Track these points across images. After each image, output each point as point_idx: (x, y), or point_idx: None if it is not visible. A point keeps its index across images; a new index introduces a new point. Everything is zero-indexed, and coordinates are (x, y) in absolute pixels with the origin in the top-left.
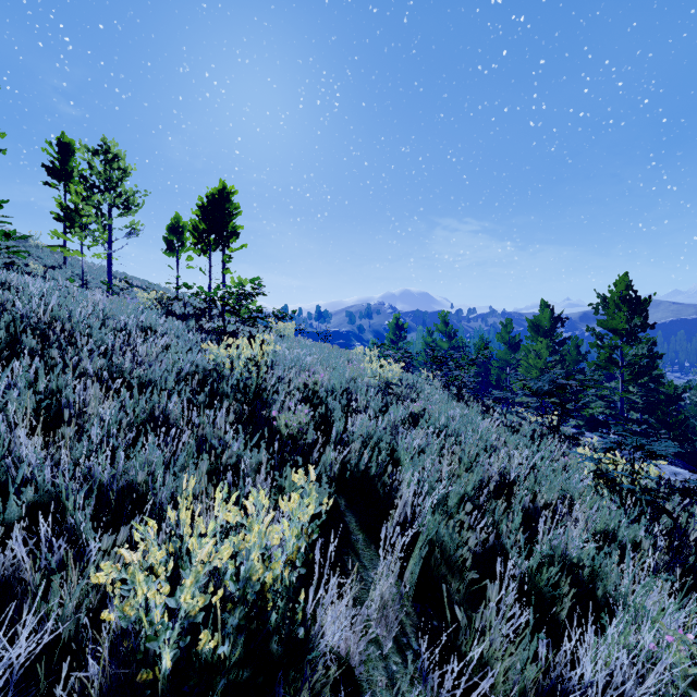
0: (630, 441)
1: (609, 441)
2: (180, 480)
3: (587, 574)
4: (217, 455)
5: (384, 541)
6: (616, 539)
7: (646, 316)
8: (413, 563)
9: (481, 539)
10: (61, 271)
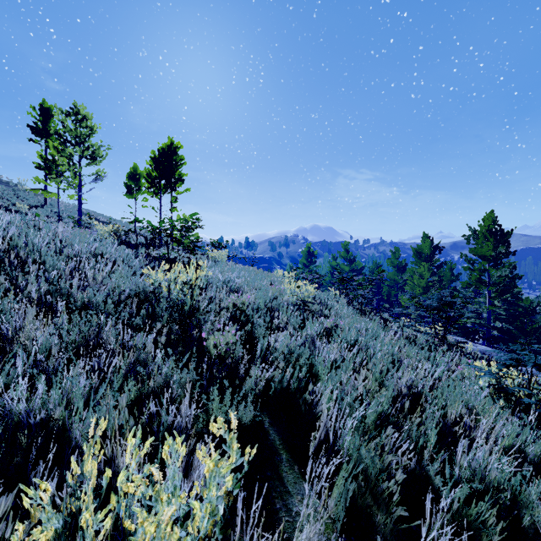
0: (527, 358)
1: (508, 358)
2: (100, 412)
3: (507, 498)
4: (143, 381)
5: (307, 461)
6: (526, 456)
7: (508, 245)
8: (338, 493)
9: (403, 463)
10: (42, 210)
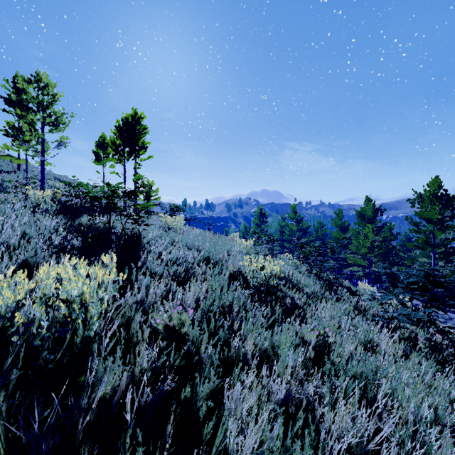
0: None
1: None
2: None
3: None
4: None
5: None
6: None
7: (452, 209)
8: None
9: None
10: (14, 175)
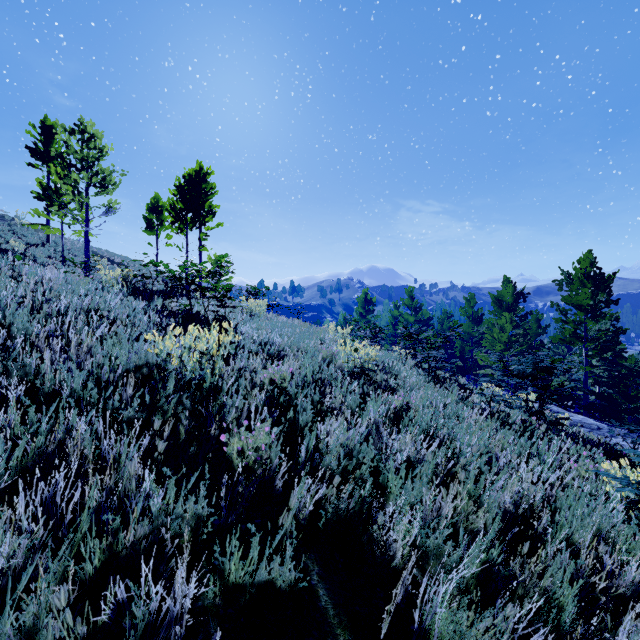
0: None
1: None
2: (25, 614)
3: None
4: (115, 536)
5: None
6: None
7: (609, 292)
8: None
9: None
10: (43, 249)
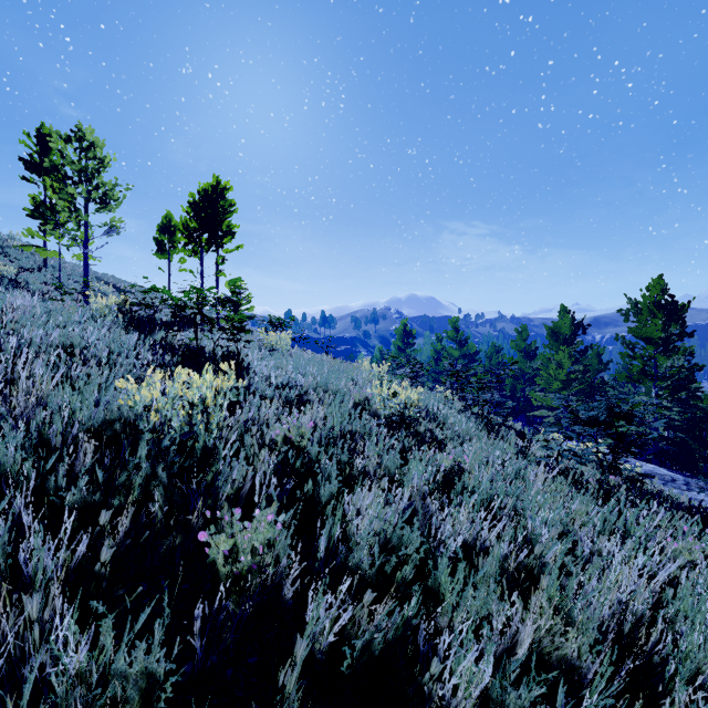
0: None
1: None
2: None
3: None
4: None
5: None
6: None
7: (683, 323)
8: None
9: None
10: (39, 274)
